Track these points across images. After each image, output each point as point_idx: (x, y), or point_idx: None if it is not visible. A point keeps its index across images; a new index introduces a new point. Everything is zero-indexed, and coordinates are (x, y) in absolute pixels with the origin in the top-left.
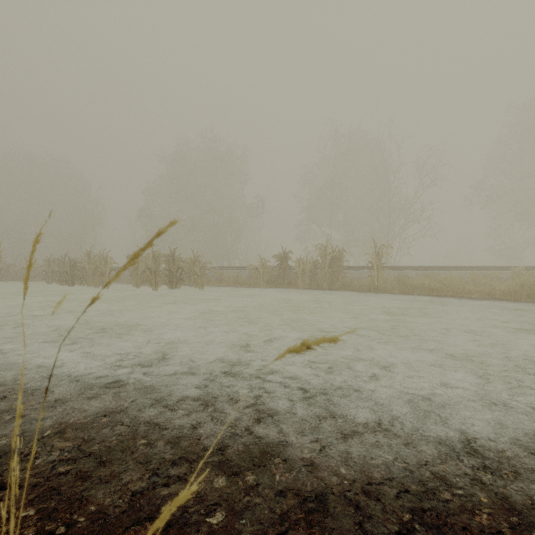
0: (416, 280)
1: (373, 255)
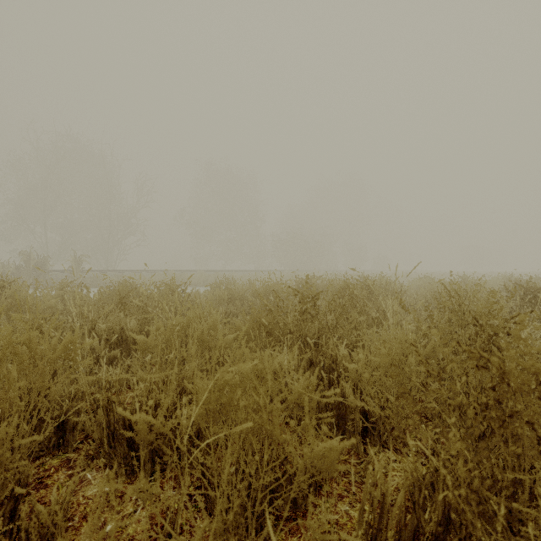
0: (107, 279)
1: (74, 262)
